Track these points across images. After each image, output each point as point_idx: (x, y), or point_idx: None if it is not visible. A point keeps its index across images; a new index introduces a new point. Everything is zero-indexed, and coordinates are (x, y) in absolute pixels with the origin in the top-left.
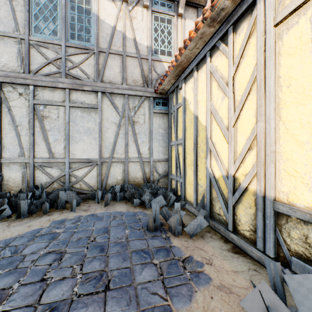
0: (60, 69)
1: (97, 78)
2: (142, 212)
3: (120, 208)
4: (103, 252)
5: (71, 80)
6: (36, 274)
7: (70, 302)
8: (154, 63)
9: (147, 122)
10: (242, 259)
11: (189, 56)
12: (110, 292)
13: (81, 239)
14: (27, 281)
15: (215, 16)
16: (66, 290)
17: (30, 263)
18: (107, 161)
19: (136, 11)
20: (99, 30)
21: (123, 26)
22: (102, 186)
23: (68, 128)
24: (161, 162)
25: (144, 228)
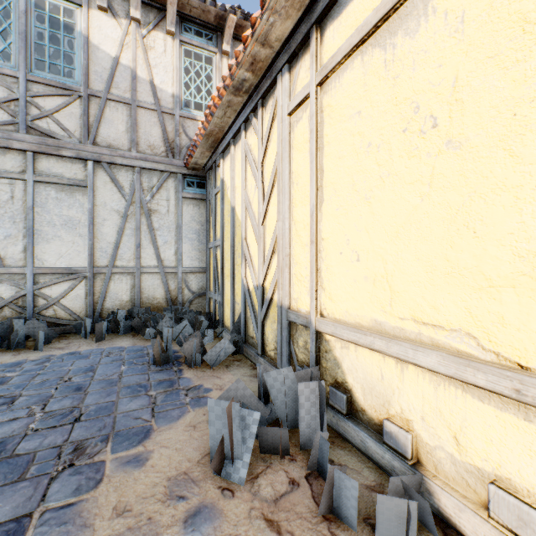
0: (16, 118)
1: (85, 137)
2: None
3: (122, 342)
4: (80, 390)
5: (38, 137)
6: None
7: (24, 436)
8: (184, 121)
9: (174, 211)
10: None
11: (221, 125)
12: (80, 423)
13: (48, 381)
14: None
15: (239, 86)
16: (18, 428)
17: None
18: (103, 271)
19: (154, 38)
20: (90, 61)
21: (131, 58)
22: (95, 313)
23: (32, 217)
24: (196, 274)
25: (150, 363)
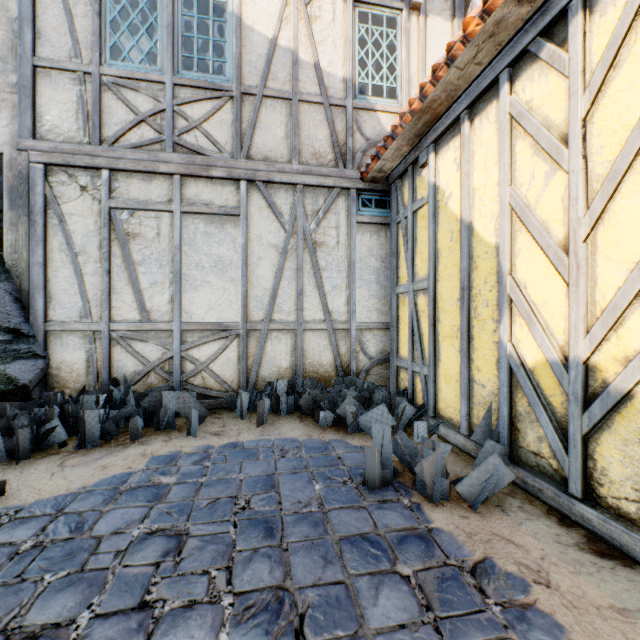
0: (162, 135)
1: (238, 150)
2: (342, 441)
3: (291, 431)
4: (273, 537)
5: (186, 156)
6: (128, 588)
7: None
8: (358, 114)
9: (345, 243)
10: (626, 574)
11: (455, 84)
12: None
13: (217, 503)
14: (107, 607)
15: None
16: (201, 639)
17: (112, 560)
18: (258, 327)
19: (319, 3)
20: (243, 49)
21: (292, 36)
22: (249, 383)
23: (179, 258)
24: (374, 331)
25: (354, 481)
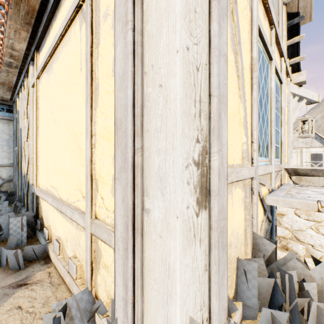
0: None
1: None
2: None
3: None
4: None
5: None
6: None
7: None
8: None
9: None
10: None
11: (9, 80)
12: None
13: None
14: None
15: (9, 64)
16: None
17: None
18: None
19: None
20: None
21: None
22: None
23: None
24: (6, 167)
25: None
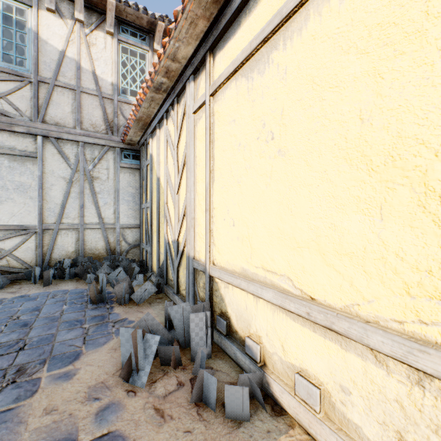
0: None
1: (35, 116)
2: None
3: (67, 286)
4: (26, 326)
5: None
6: None
7: None
8: (122, 105)
9: (113, 178)
10: None
11: (148, 113)
12: (24, 351)
13: None
14: None
15: (158, 87)
16: None
17: None
18: (51, 228)
19: (96, 36)
20: (39, 53)
21: (76, 52)
22: (44, 262)
23: None
24: (132, 229)
25: (88, 302)
